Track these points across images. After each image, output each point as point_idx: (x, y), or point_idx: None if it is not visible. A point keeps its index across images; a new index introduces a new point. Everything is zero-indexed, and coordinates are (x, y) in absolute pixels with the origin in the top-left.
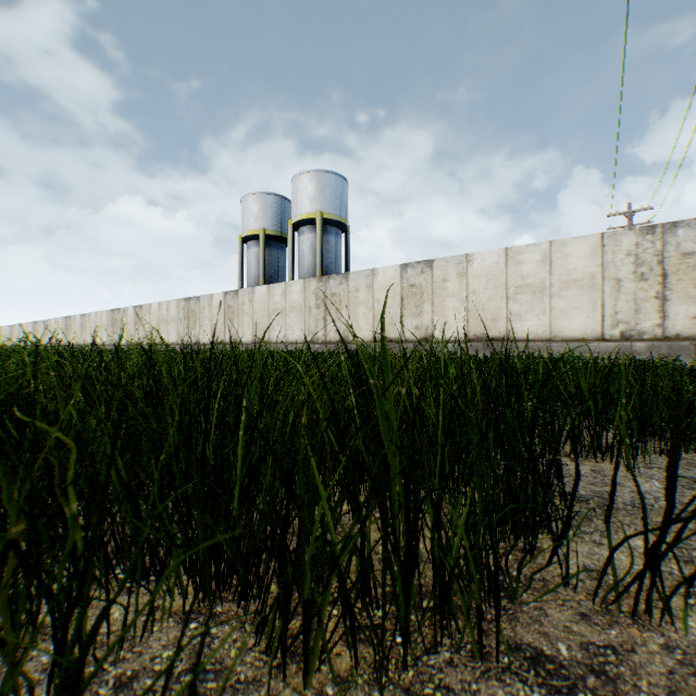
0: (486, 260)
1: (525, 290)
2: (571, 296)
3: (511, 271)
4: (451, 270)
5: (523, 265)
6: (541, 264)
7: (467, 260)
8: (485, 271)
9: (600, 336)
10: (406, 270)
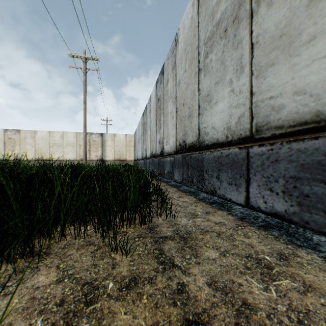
0: (43, 133)
1: (56, 145)
2: (69, 148)
3: (51, 138)
4: (29, 135)
5: (55, 137)
6: (61, 138)
7: (35, 132)
8: (42, 137)
9: (76, 159)
10: (7, 131)
